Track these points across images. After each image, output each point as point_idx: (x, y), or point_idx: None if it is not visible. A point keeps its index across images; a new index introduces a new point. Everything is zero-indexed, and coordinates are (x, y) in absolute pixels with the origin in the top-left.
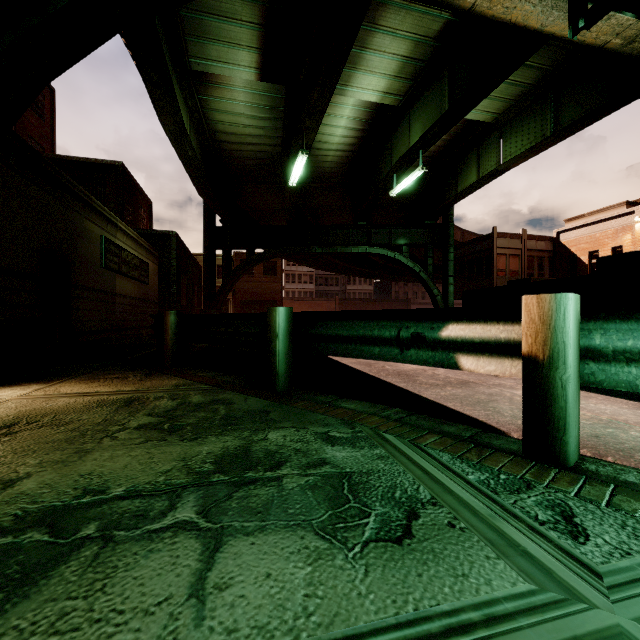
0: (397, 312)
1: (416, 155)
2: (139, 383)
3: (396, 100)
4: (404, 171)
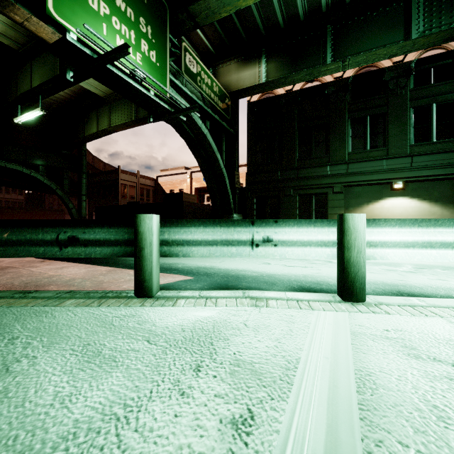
0: None
1: (38, 97)
2: None
3: (15, 45)
4: (29, 106)
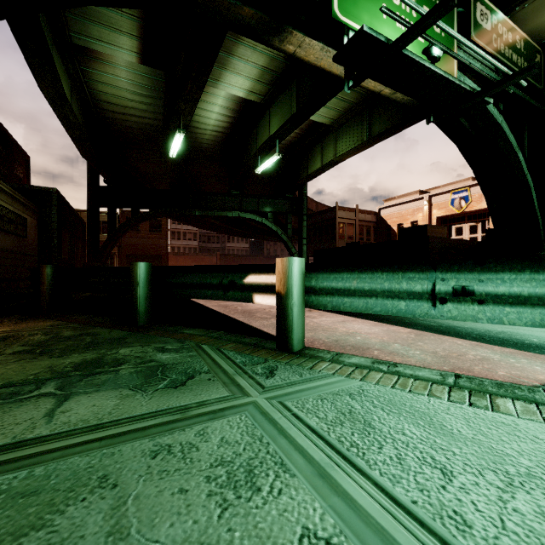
0: (221, 267)
1: (274, 143)
2: (14, 325)
3: (259, 98)
4: (266, 154)
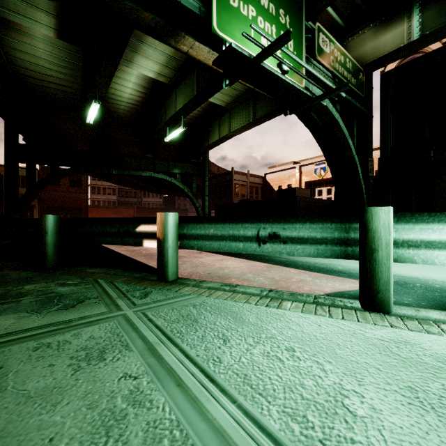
0: (118, 219)
1: (180, 118)
2: None
3: (167, 80)
4: (174, 126)
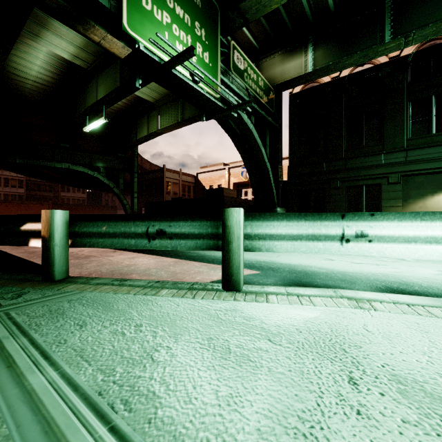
0: None
1: (102, 108)
2: None
3: (85, 64)
4: (95, 116)
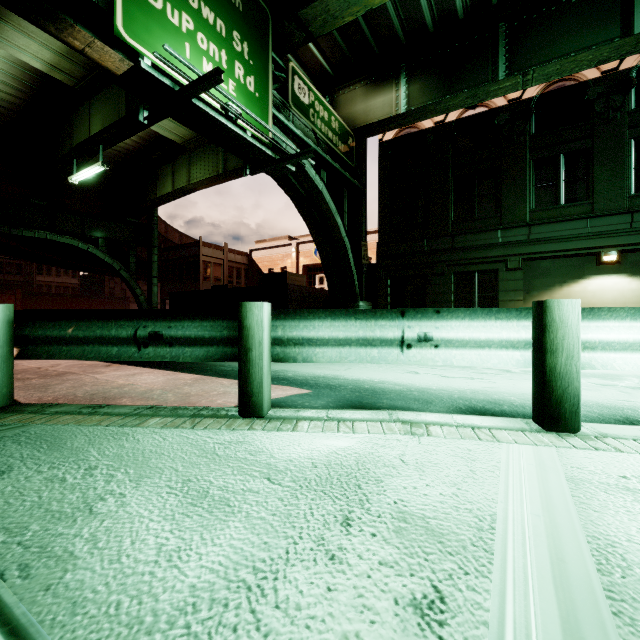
0: None
1: (98, 148)
2: None
3: (70, 80)
4: (87, 160)
